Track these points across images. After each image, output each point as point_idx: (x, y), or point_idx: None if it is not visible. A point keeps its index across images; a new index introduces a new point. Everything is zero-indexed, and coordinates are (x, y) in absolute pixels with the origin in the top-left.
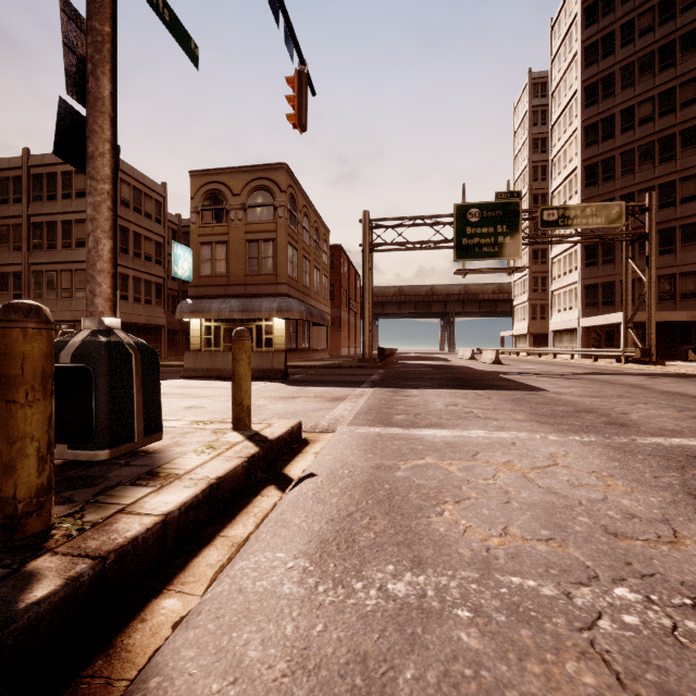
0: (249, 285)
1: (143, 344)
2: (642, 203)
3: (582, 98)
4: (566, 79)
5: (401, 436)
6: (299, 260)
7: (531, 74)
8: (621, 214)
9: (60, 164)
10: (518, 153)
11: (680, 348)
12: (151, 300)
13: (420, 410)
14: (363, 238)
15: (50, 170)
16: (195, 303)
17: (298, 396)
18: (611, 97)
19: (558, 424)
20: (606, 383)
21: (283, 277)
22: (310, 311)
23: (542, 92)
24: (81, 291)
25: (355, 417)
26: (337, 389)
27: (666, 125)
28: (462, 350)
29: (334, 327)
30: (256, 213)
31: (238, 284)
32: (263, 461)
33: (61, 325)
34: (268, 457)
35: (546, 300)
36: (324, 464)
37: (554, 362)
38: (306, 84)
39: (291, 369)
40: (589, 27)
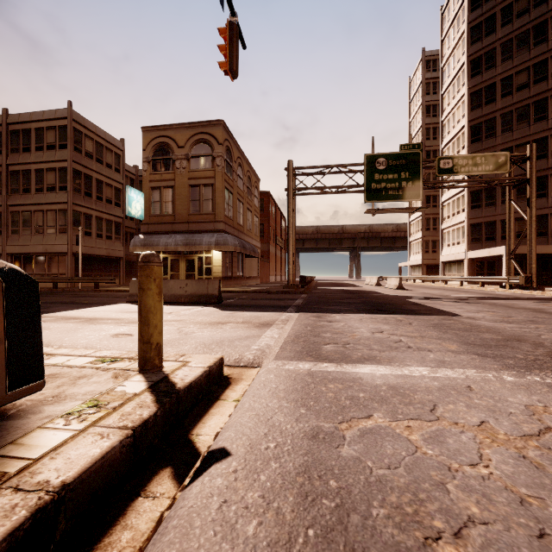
0: (192, 223)
1: (12, 270)
2: (523, 154)
3: (468, 69)
4: (454, 55)
5: (335, 376)
6: (234, 202)
7: (424, 52)
8: (506, 163)
9: (33, 122)
10: (413, 118)
11: (550, 276)
12: (111, 236)
13: (347, 338)
14: (288, 183)
15: (25, 126)
16: (146, 238)
17: (227, 321)
18: (493, 68)
19: (500, 357)
20: (507, 307)
21: (220, 216)
22: (243, 245)
23: (433, 67)
24: (51, 228)
25: (282, 347)
26: (265, 314)
27: (539, 91)
28: (369, 278)
29: (263, 259)
30: (197, 162)
31: (183, 222)
32: (164, 423)
33: (34, 257)
34: (171, 414)
35: (436, 237)
36: (243, 429)
37: (446, 288)
38: (236, 34)
39: (227, 294)
40: (475, 11)
